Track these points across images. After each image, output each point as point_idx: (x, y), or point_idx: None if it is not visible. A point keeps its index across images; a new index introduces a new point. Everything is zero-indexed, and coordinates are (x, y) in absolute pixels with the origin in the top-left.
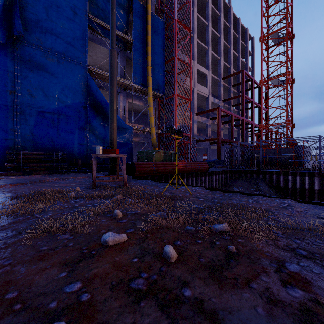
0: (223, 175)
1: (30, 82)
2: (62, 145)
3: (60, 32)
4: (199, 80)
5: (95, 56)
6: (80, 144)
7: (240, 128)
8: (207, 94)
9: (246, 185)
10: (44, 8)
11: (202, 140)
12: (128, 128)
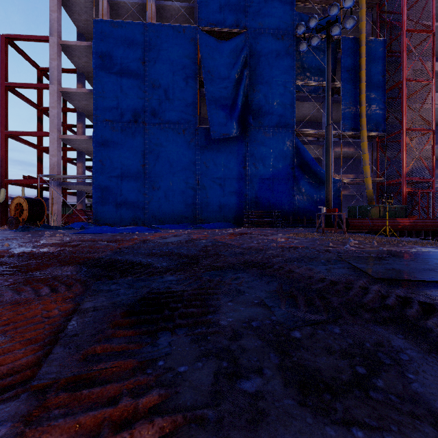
0: None
1: (255, 157)
2: (275, 204)
3: (274, 109)
4: None
5: (297, 111)
6: (289, 202)
7: None
8: None
9: None
10: (263, 96)
11: None
12: (336, 182)
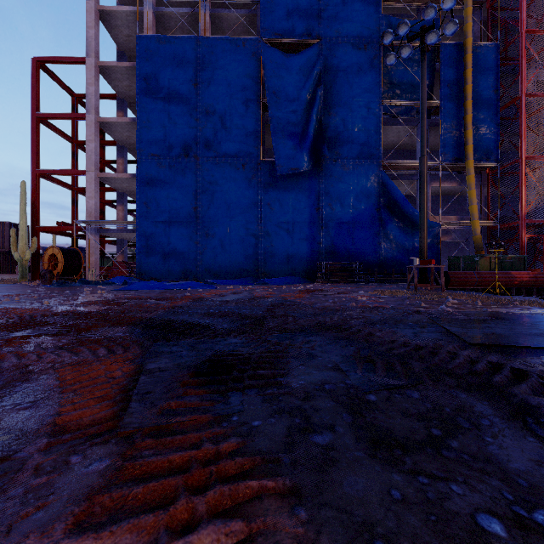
0: None
1: (331, 197)
2: (356, 254)
3: (355, 136)
4: None
5: (384, 138)
6: (374, 251)
7: None
8: None
9: None
10: (341, 121)
11: None
12: (434, 226)
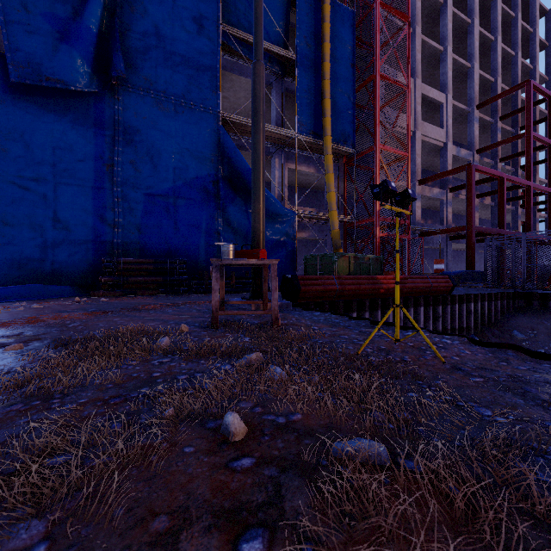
0: (485, 303)
1: (135, 149)
2: (180, 247)
3: (178, 62)
4: (425, 116)
5: (234, 97)
6: (209, 244)
7: (518, 205)
8: (443, 142)
9: (545, 327)
10: (155, 28)
11: (432, 232)
12: (289, 215)
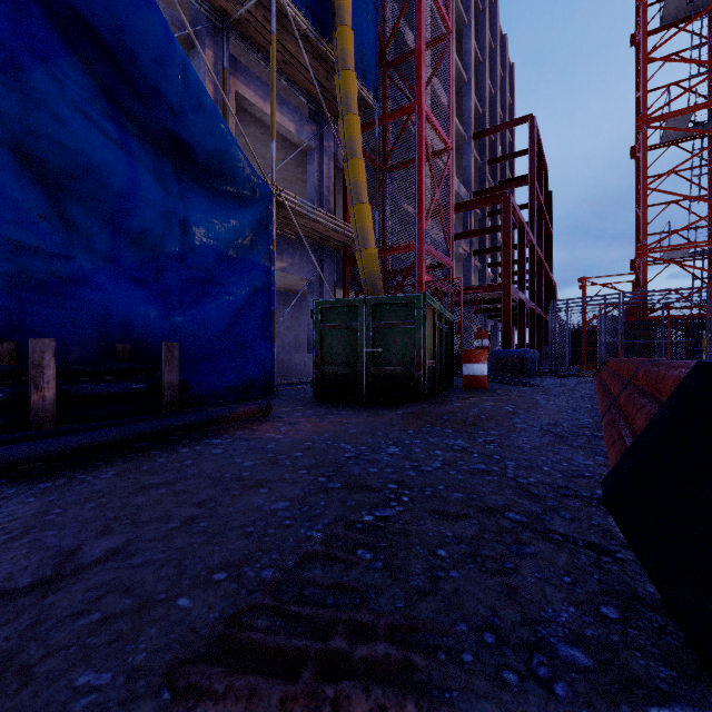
0: None
1: None
2: None
3: None
4: None
5: None
6: None
7: (497, 274)
8: None
9: None
10: None
11: None
12: (258, 189)
